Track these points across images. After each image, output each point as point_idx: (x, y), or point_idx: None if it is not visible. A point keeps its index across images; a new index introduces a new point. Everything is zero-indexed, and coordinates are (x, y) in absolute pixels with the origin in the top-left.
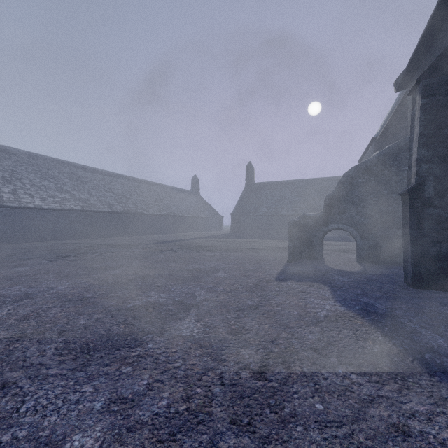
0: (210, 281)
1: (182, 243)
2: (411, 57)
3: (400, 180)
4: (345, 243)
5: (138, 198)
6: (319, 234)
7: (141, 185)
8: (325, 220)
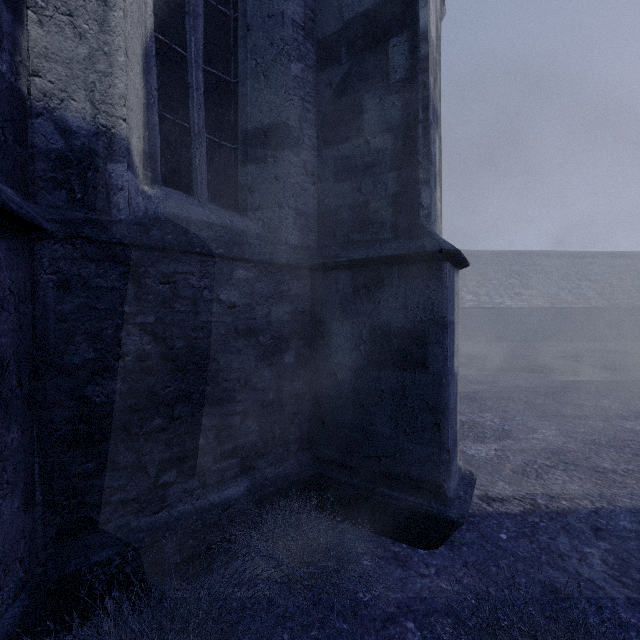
0: None
1: None
2: None
3: None
4: None
5: (632, 284)
6: None
7: (638, 261)
8: None
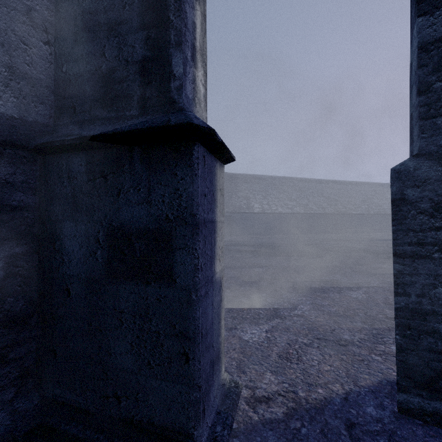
0: None
1: None
2: None
3: None
4: None
5: (345, 199)
6: None
7: (348, 186)
8: None
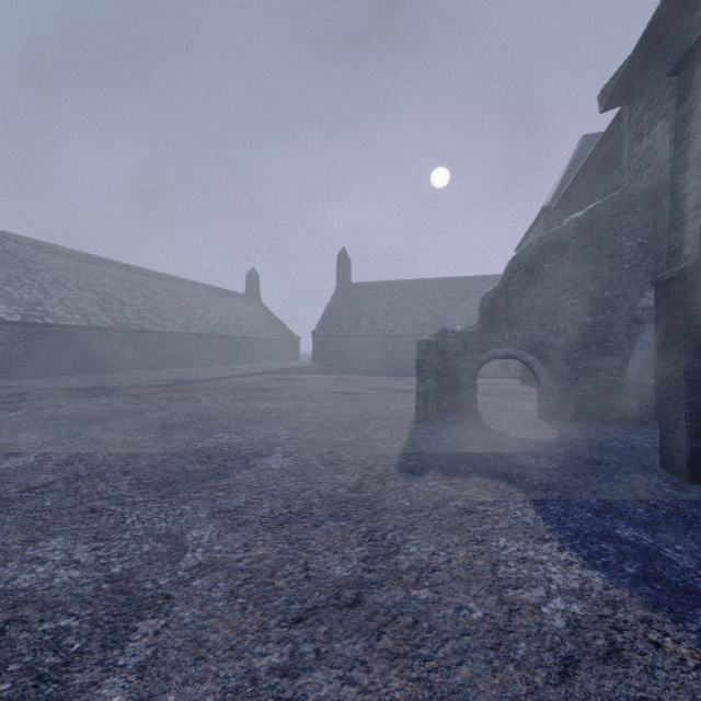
0: (244, 482)
1: (219, 384)
2: (643, 32)
3: (619, 267)
4: (499, 380)
5: (145, 304)
6: (472, 366)
7: (154, 281)
8: (483, 341)
